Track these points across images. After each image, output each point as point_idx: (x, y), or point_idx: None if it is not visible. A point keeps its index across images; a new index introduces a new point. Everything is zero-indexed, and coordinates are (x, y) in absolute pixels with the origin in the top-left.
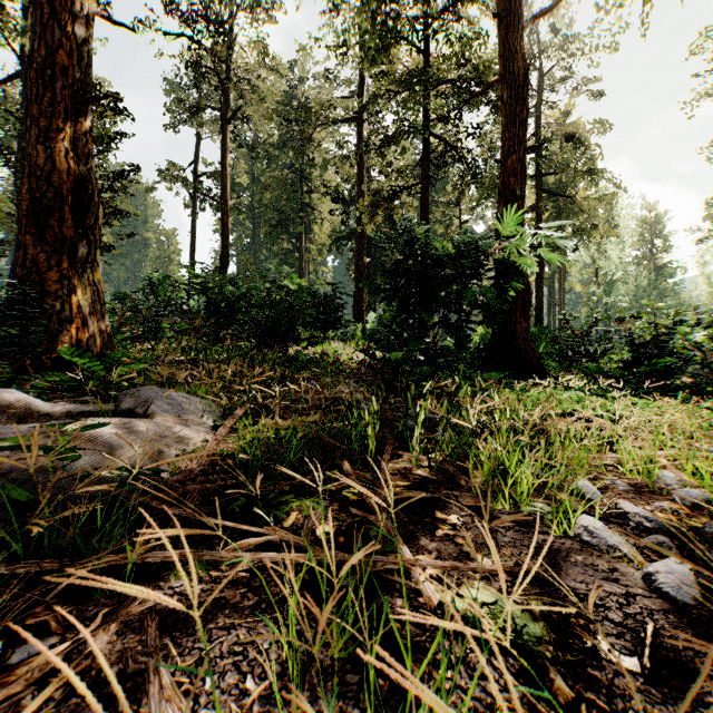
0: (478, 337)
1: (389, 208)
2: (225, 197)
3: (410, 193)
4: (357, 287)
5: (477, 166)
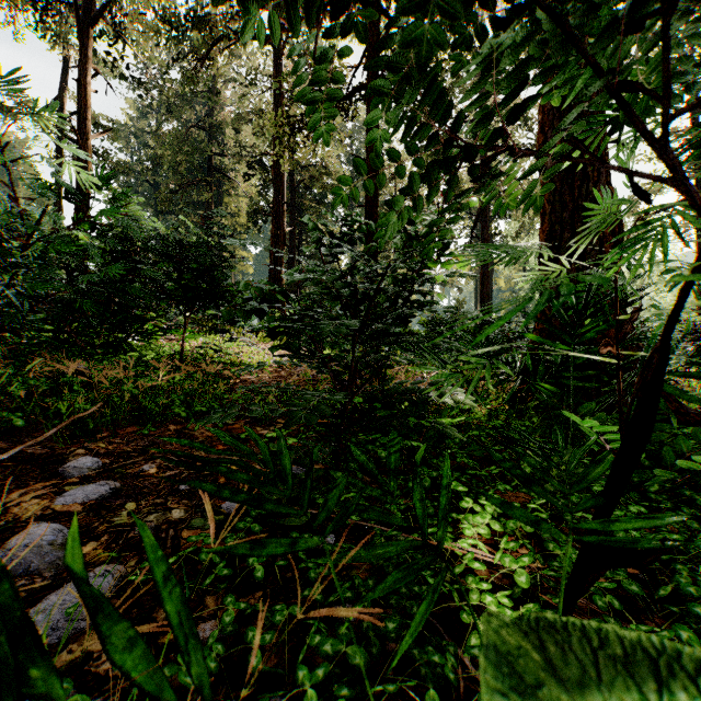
0: (417, 330)
1: (316, 177)
2: (82, 127)
3: (348, 114)
4: (274, 263)
5: (444, 80)
